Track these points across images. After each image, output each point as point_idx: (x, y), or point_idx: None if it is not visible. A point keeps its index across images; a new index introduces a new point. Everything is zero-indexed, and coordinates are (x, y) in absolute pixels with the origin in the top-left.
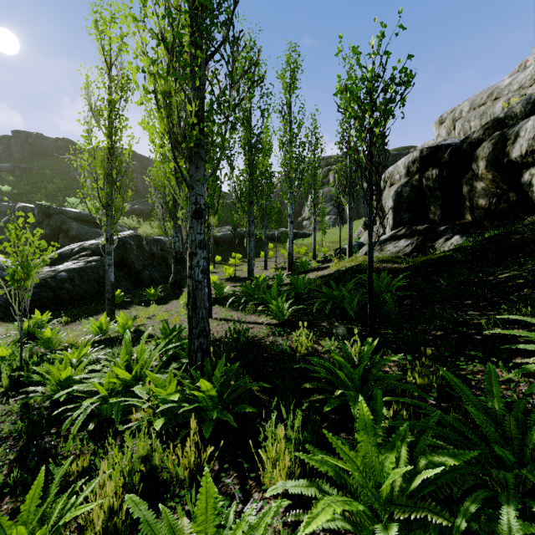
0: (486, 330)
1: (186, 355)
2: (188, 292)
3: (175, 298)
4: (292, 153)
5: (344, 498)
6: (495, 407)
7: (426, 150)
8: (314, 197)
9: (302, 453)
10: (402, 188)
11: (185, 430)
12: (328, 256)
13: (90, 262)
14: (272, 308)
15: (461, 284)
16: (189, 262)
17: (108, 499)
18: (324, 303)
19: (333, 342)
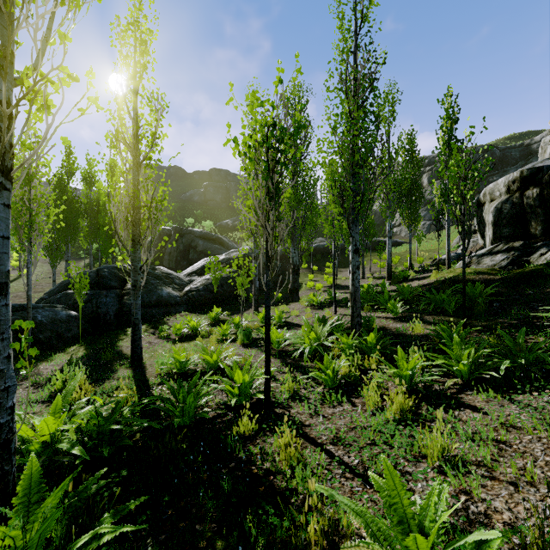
0: (543, 319)
1: (338, 332)
2: (351, 293)
3: (293, 301)
4: (392, 177)
5: (448, 363)
6: (519, 341)
7: (526, 171)
8: (410, 212)
9: (429, 353)
10: (502, 205)
11: (364, 355)
12: (425, 266)
13: (229, 272)
14: (388, 306)
15: (543, 292)
16: (351, 277)
17: (347, 368)
18: (427, 305)
19: (437, 326)
